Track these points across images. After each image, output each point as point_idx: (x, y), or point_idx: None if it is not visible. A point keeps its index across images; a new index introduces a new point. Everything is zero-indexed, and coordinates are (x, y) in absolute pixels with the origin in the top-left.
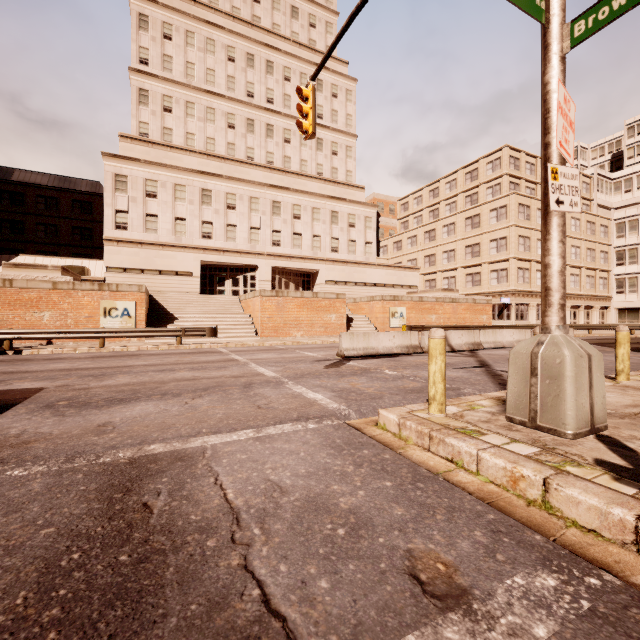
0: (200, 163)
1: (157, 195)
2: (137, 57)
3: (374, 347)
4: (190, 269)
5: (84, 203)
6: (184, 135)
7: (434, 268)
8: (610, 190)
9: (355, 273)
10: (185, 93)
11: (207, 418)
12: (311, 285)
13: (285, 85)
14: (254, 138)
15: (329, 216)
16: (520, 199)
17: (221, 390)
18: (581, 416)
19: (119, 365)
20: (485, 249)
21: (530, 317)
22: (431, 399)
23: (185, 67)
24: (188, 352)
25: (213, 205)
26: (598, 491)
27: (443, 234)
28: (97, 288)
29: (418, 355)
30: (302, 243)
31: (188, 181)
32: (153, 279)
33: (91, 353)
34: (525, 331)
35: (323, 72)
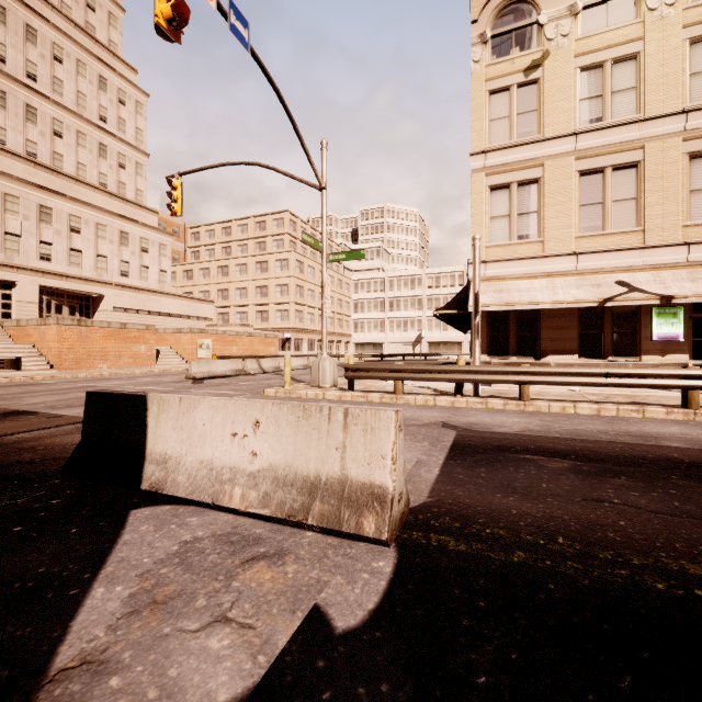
0: None
1: None
2: None
3: (214, 371)
4: None
5: None
6: None
7: (228, 302)
8: None
9: (149, 301)
10: None
11: None
12: (91, 310)
13: (55, 65)
14: (6, 116)
15: (118, 236)
16: (297, 256)
17: None
18: (332, 381)
19: None
20: (272, 292)
21: (304, 349)
22: (286, 382)
23: None
24: (7, 385)
25: None
26: (334, 392)
27: (236, 272)
28: None
29: (244, 376)
30: (83, 262)
31: None
32: None
33: None
34: (305, 358)
35: (108, 70)
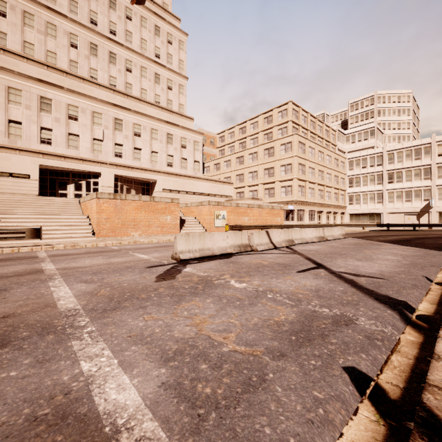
0: (39, 72)
1: None
2: None
3: (209, 248)
4: (27, 172)
5: None
6: (21, 43)
7: (243, 184)
8: (344, 141)
9: (186, 184)
10: (22, 2)
11: None
12: (150, 192)
13: (127, 22)
14: (97, 61)
15: (165, 137)
16: (300, 138)
17: None
18: None
19: None
20: (277, 171)
21: (305, 219)
22: None
23: None
24: None
25: (53, 113)
26: None
27: (249, 160)
28: None
29: (249, 254)
30: (142, 157)
31: (24, 86)
32: None
33: None
34: (319, 229)
35: (160, 21)
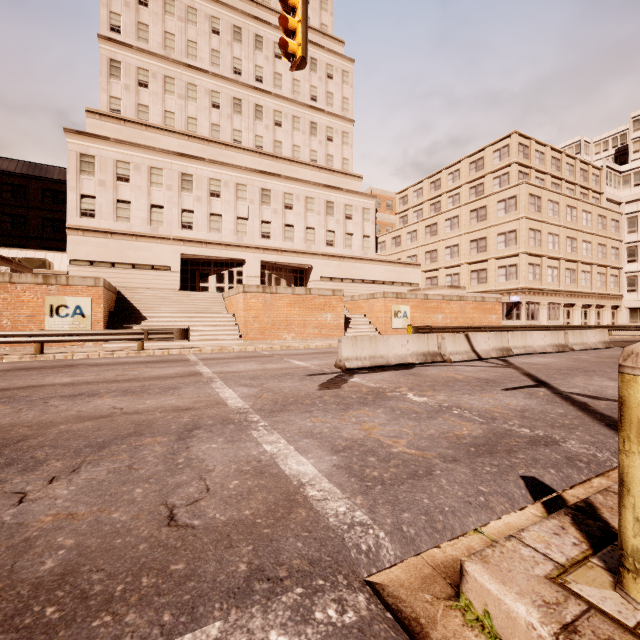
0: (180, 145)
1: (130, 179)
2: (108, 24)
3: (383, 355)
4: (168, 263)
5: (56, 192)
6: (162, 113)
7: (436, 265)
8: (618, 184)
9: (352, 269)
10: (163, 67)
11: (1, 585)
12: (304, 282)
13: (276, 63)
14: (241, 120)
15: (324, 207)
16: (531, 189)
17: (130, 448)
18: None
19: (26, 384)
20: (492, 243)
21: (541, 317)
22: None
23: (163, 37)
24: (145, 361)
25: (194, 192)
26: None
27: (446, 228)
28: (41, 281)
29: (439, 365)
30: (294, 236)
31: (166, 164)
32: (125, 274)
33: (18, 363)
34: (558, 333)
35: (317, 50)
